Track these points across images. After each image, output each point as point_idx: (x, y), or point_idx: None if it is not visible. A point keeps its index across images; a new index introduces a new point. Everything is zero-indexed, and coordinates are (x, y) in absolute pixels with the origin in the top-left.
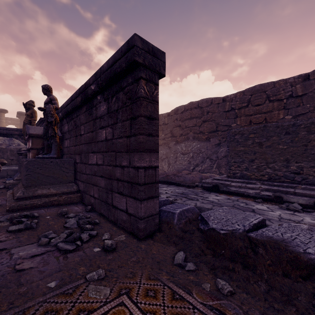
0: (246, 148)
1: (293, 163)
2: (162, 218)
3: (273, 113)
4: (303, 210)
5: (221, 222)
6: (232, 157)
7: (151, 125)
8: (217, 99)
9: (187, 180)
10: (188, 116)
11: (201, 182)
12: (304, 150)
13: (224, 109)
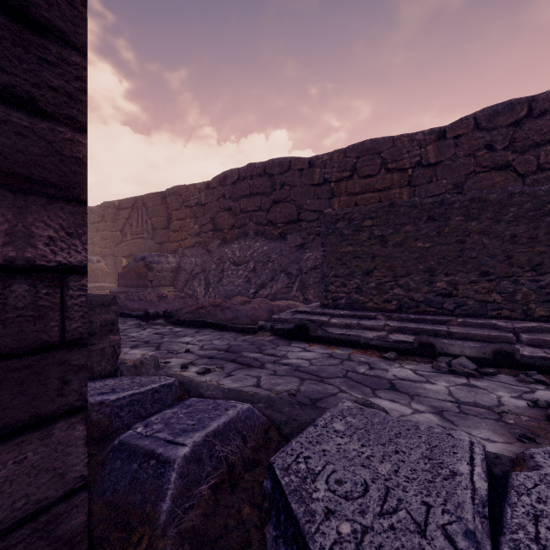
0: (358, 247)
1: (441, 276)
2: (116, 488)
3: (392, 193)
4: (478, 372)
5: (370, 533)
6: (331, 267)
7: (31, 56)
8: (299, 160)
9: (241, 317)
10: (246, 190)
11: (270, 320)
12: (460, 251)
13: (311, 181)
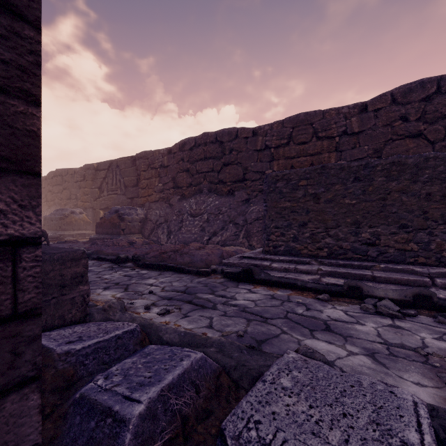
0: (295, 203)
1: (366, 228)
2: None
3: (322, 157)
4: (401, 313)
5: None
6: (272, 219)
7: None
8: (245, 130)
9: (197, 261)
10: (201, 155)
11: (221, 264)
12: (382, 206)
13: (255, 147)
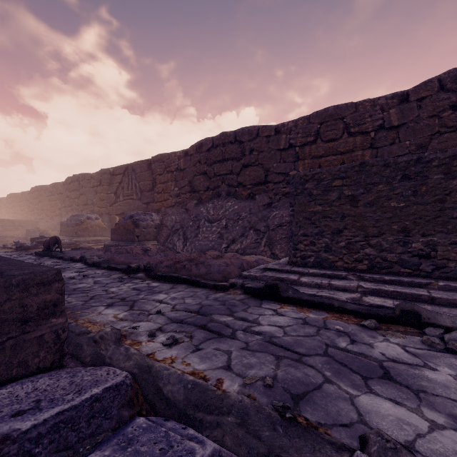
0: (327, 207)
1: (417, 237)
2: None
3: (355, 155)
4: None
5: None
6: (300, 226)
7: None
8: (266, 128)
9: (214, 272)
10: (219, 156)
11: (240, 277)
12: (439, 210)
13: (277, 146)
